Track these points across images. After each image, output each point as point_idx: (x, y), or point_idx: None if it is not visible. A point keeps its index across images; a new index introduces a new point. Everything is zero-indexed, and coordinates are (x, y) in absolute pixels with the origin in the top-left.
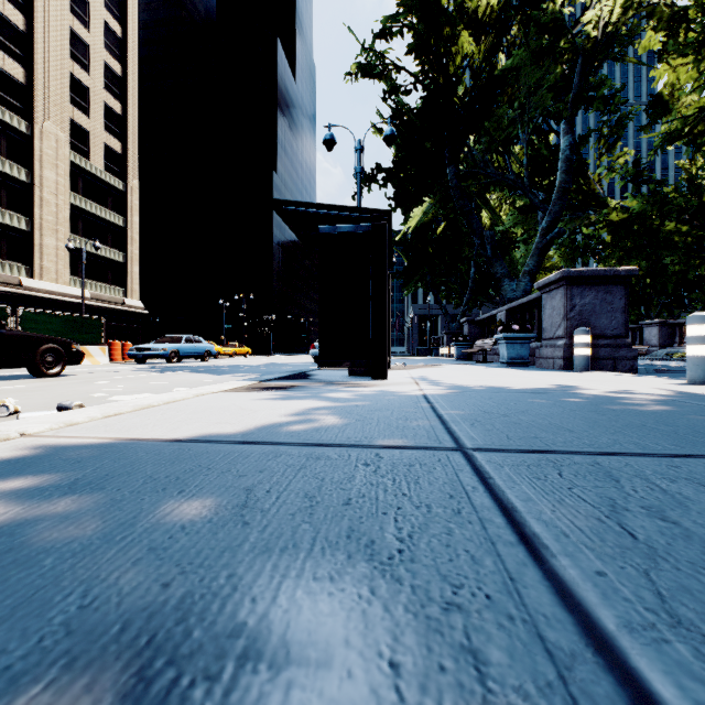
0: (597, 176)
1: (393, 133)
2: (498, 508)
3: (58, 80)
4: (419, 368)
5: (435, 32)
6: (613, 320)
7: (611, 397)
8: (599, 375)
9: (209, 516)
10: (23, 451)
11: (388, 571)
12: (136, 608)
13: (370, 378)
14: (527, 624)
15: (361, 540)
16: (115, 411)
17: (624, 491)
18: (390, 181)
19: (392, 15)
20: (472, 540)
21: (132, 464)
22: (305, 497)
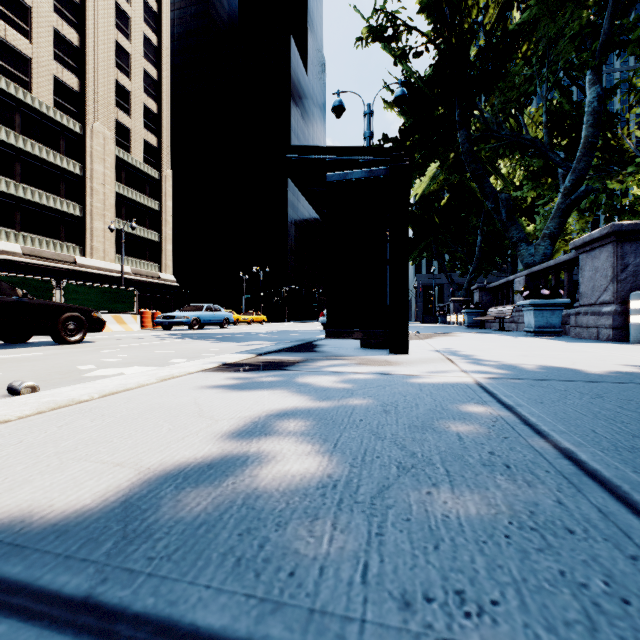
0: (626, 130)
1: (404, 94)
2: None
3: (106, 87)
4: (435, 337)
5: None
6: None
7: None
8: None
9: None
10: None
11: None
12: None
13: (387, 351)
14: None
15: None
16: None
17: None
18: None
19: None
20: None
21: None
22: None
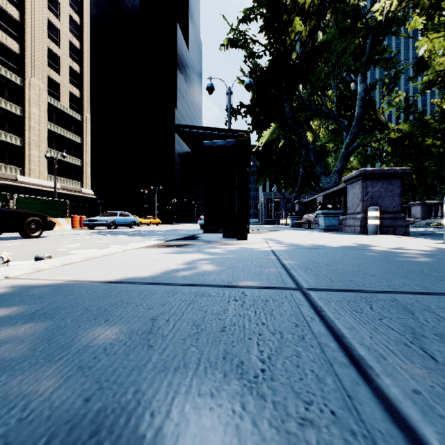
0: (381, 110)
1: (251, 83)
2: (331, 335)
3: (40, 52)
4: (267, 232)
5: (278, 18)
6: (393, 201)
7: (396, 252)
8: (385, 237)
9: (125, 340)
10: (4, 289)
11: (254, 388)
12: (61, 421)
13: (236, 239)
14: (367, 439)
15: (234, 361)
16: (69, 261)
17: (419, 322)
18: (249, 113)
19: (250, 8)
20: (315, 361)
21: (76, 299)
22: (193, 325)
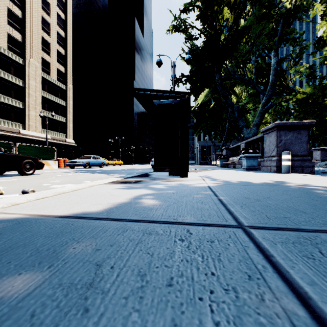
0: (290, 77)
1: (190, 58)
2: (293, 294)
3: (36, 40)
4: (202, 171)
5: (210, 9)
6: (301, 147)
7: (312, 188)
8: (296, 175)
9: (60, 297)
10: None
11: None
12: None
13: (179, 176)
14: None
15: None
16: (43, 196)
17: None
18: (188, 82)
19: (189, 3)
20: None
21: (32, 236)
22: (138, 275)
